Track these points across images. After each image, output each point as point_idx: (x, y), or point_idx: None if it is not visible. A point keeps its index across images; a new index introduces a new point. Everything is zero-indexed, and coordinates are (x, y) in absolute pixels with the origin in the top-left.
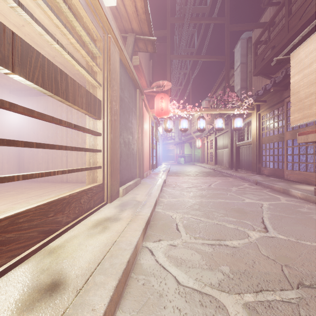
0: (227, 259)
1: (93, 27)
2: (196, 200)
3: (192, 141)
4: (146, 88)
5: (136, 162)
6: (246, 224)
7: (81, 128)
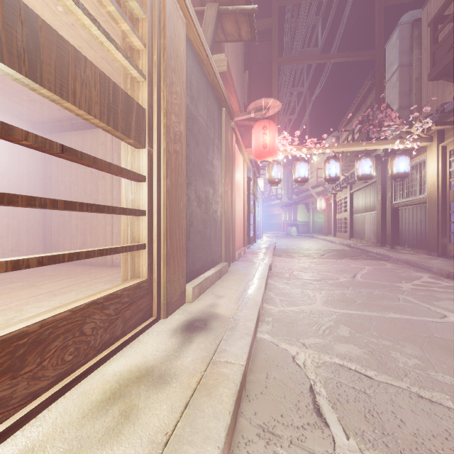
0: None
1: None
2: (339, 311)
3: (310, 201)
4: (238, 114)
5: (220, 234)
6: None
7: (87, 157)
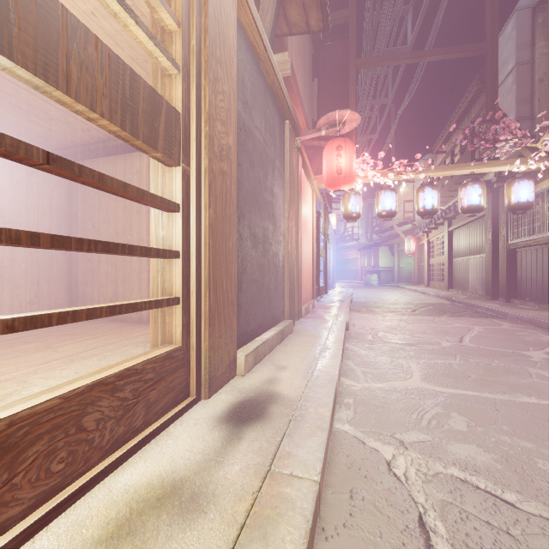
0: None
1: None
2: (447, 391)
3: (395, 242)
4: (305, 132)
5: (282, 283)
6: None
7: (88, 173)
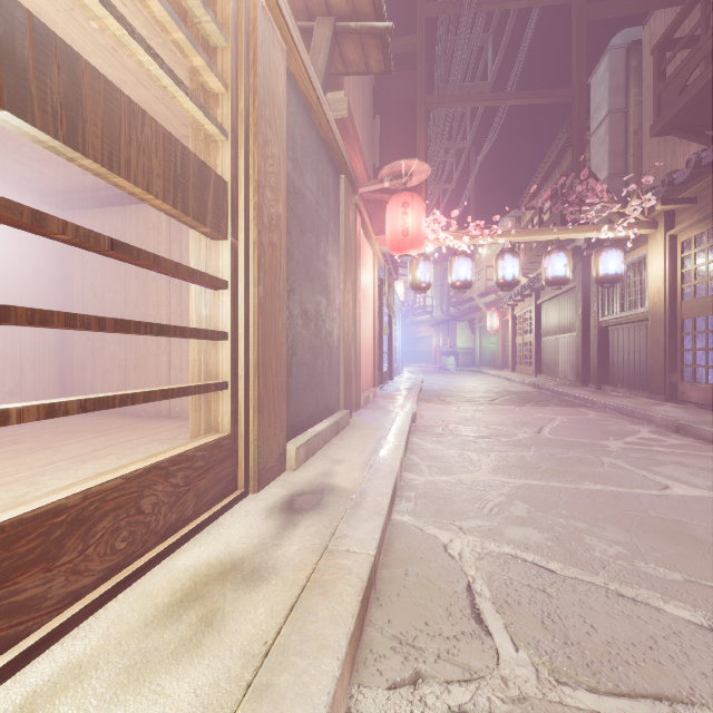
0: None
1: None
2: (514, 482)
3: (476, 316)
4: (365, 182)
5: (337, 367)
6: None
7: (145, 255)
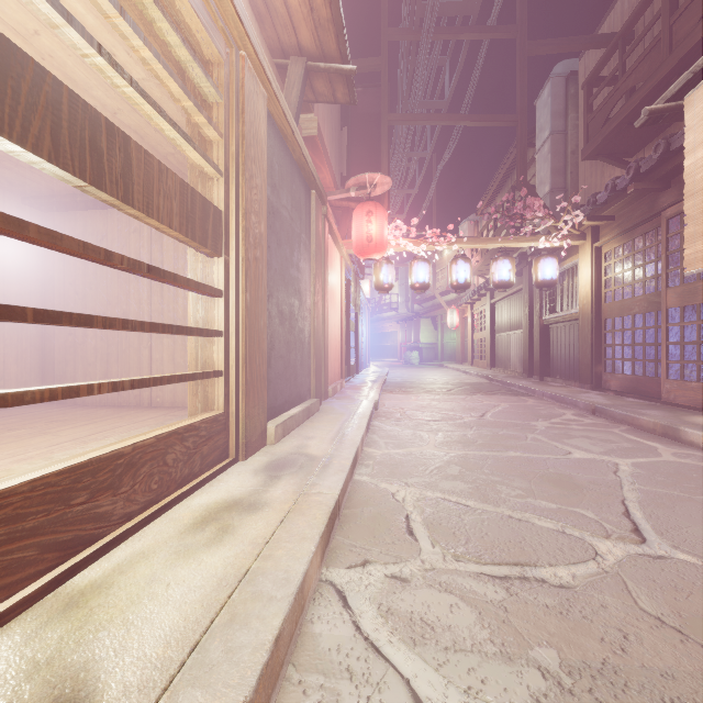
0: (548, 626)
1: (199, 27)
2: (453, 452)
3: (438, 313)
4: (333, 191)
5: (308, 360)
6: (584, 519)
7: (168, 275)
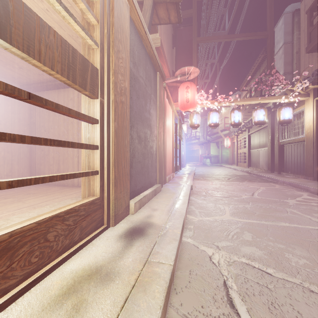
0: None
1: None
2: (243, 221)
3: (219, 140)
4: (168, 78)
5: (155, 163)
6: None
7: (50, 103)
